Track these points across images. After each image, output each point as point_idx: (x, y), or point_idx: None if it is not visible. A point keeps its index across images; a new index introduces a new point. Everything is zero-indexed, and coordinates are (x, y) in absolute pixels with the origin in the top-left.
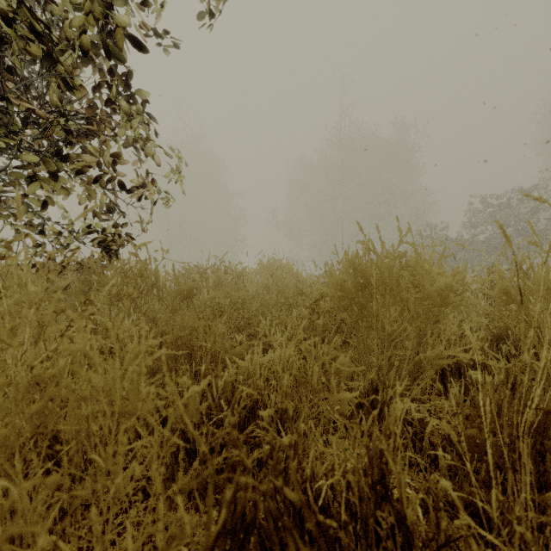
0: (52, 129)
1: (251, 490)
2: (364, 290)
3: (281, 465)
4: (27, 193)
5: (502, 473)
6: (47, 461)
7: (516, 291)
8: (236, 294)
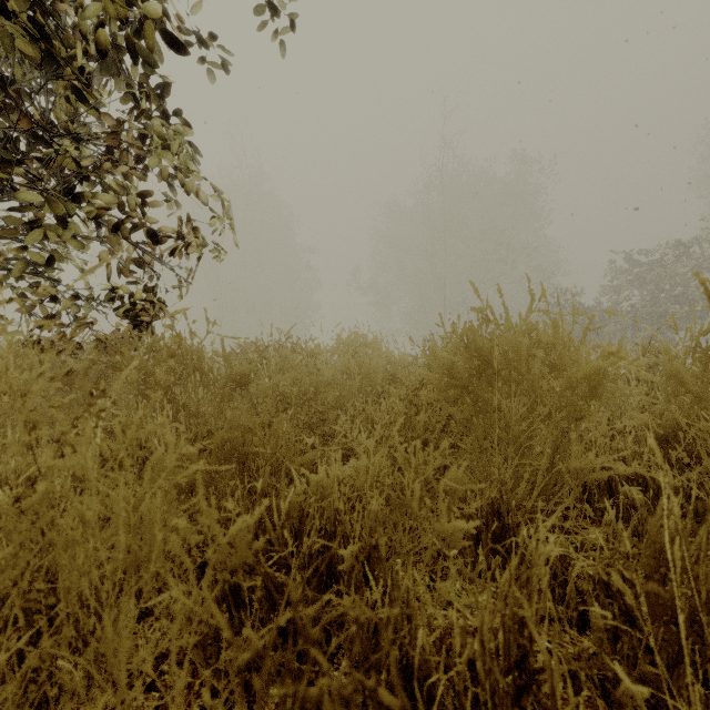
0: (61, 159)
1: (327, 705)
2: (481, 375)
3: (370, 628)
4: (26, 245)
5: (688, 642)
6: (38, 619)
7: (690, 377)
8: (306, 380)
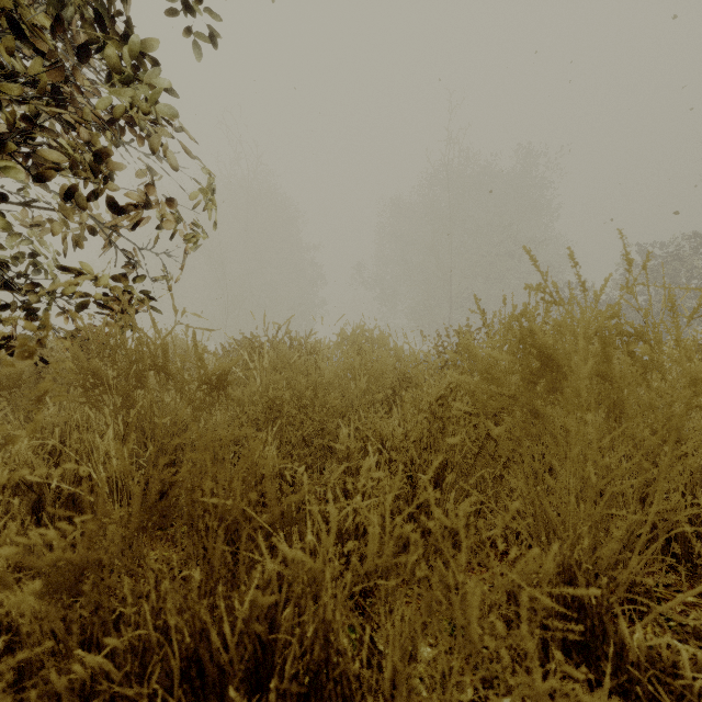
0: None
1: None
2: (537, 381)
3: None
4: None
5: None
6: None
7: None
8: (303, 382)
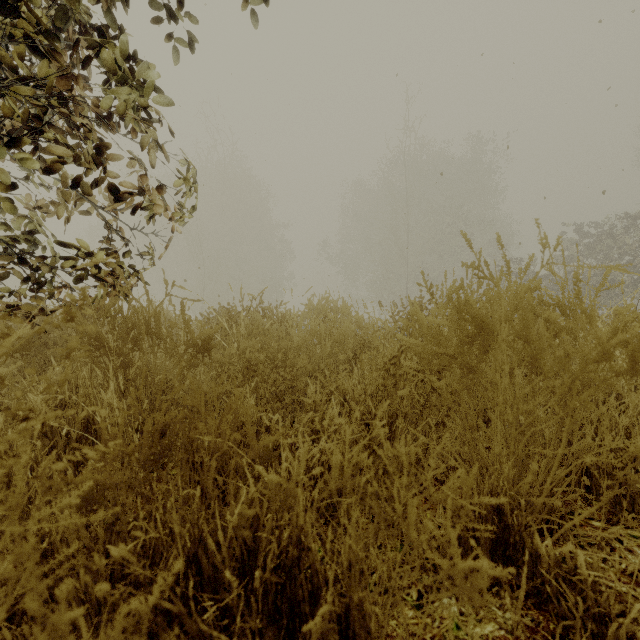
0: (6, 107)
1: None
2: (472, 343)
3: None
4: None
5: None
6: None
7: None
8: (275, 346)
